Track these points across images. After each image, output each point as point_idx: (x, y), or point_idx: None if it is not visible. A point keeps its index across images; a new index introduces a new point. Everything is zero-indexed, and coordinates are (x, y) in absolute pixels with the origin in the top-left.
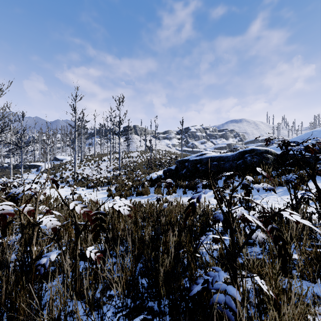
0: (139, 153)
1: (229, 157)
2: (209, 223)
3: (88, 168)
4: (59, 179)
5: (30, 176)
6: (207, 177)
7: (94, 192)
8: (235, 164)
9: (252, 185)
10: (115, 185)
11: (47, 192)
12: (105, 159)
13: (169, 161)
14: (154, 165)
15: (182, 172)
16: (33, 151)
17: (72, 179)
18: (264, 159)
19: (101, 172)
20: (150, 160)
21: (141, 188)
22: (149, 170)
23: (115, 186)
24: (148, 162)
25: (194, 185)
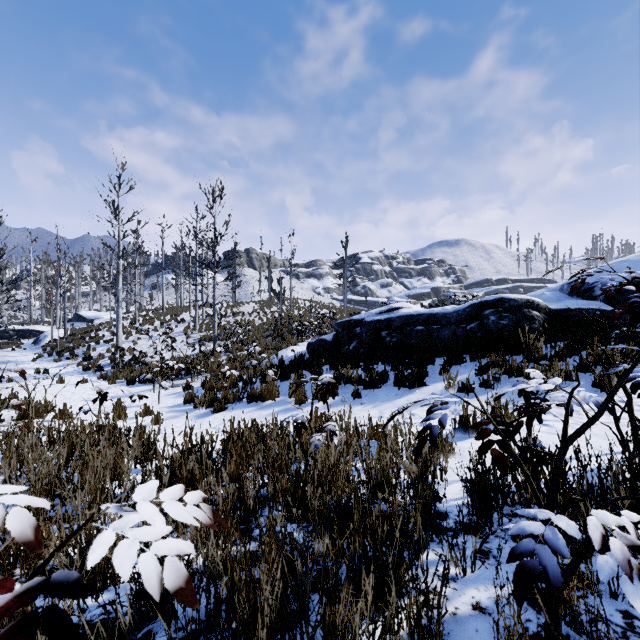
0: (257, 306)
1: (451, 316)
2: (437, 496)
3: (146, 337)
4: (81, 362)
5: (17, 356)
6: (405, 360)
7: (155, 393)
8: (464, 331)
9: (503, 377)
10: (203, 375)
11: (48, 394)
12: (185, 319)
13: (319, 323)
14: (287, 330)
15: (348, 348)
16: (28, 301)
17: (110, 361)
18: (525, 320)
19: (175, 347)
20: (280, 321)
21: (260, 384)
22: (277, 342)
23: (202, 379)
24: (275, 324)
25: (377, 378)
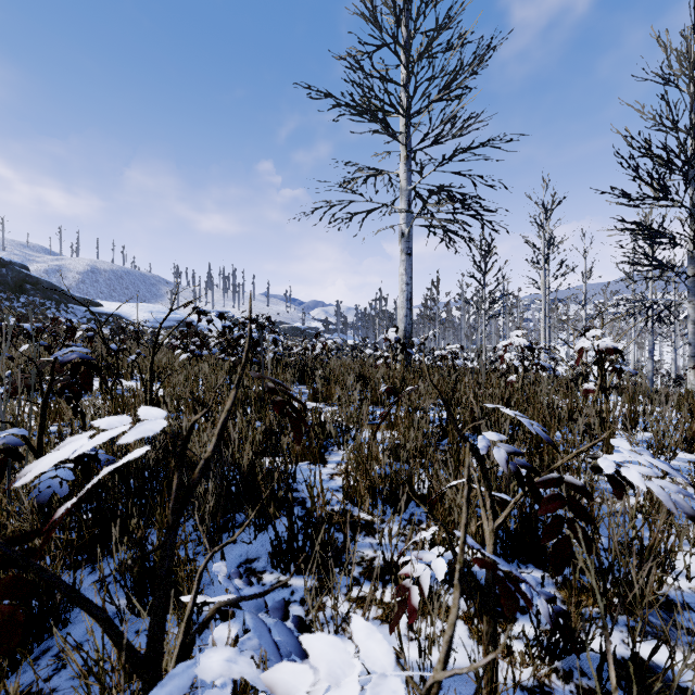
0: None
1: None
2: None
3: None
4: None
5: None
6: None
7: None
8: None
9: None
10: None
11: None
12: None
13: None
14: None
15: None
16: None
17: None
18: None
19: None
20: None
21: None
22: None
23: None
24: None
25: None
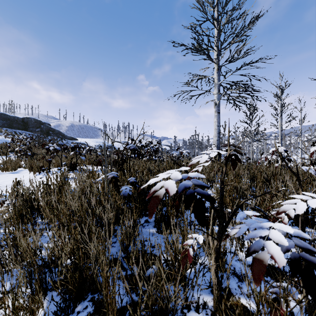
0: None
1: None
2: None
3: None
4: None
5: None
6: None
7: None
8: None
9: None
10: None
11: None
12: None
13: None
14: None
15: None
16: None
17: None
18: None
19: None
20: None
21: None
22: None
23: None
24: None
25: None
